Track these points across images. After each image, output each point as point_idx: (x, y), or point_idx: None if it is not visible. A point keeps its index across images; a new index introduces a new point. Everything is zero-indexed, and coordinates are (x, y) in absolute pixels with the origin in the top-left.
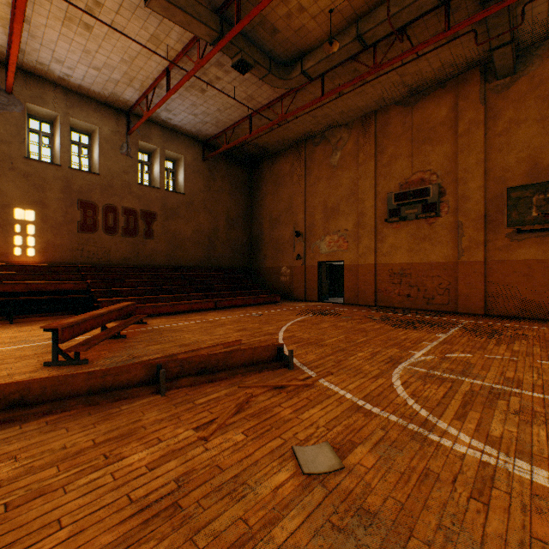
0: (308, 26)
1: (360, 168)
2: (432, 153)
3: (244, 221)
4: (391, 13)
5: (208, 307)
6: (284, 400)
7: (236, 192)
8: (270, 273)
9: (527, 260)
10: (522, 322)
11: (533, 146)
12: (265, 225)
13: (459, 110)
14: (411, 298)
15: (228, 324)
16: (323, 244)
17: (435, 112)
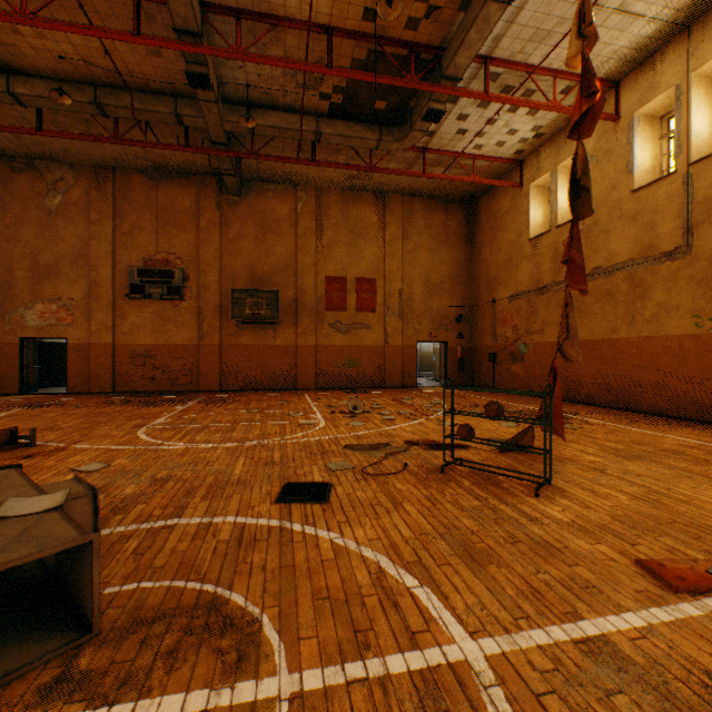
0: (25, 50)
1: (94, 227)
2: (178, 238)
3: None
4: (136, 106)
5: None
6: (43, 459)
7: None
8: None
9: (249, 345)
10: (244, 393)
11: (252, 258)
12: None
13: (201, 207)
14: (157, 380)
15: None
16: (33, 313)
17: (181, 199)
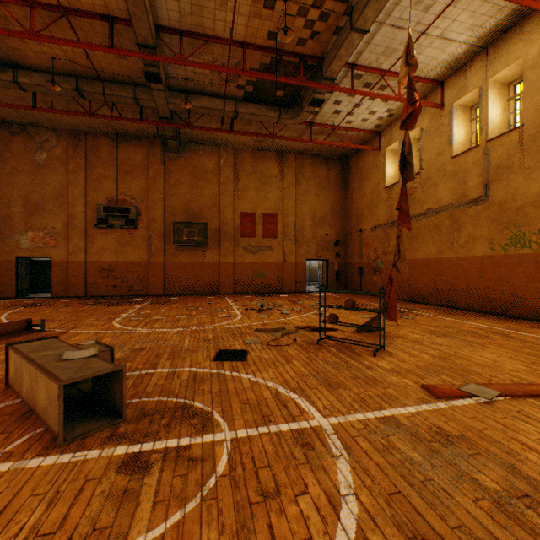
0: (28, 52)
1: (71, 176)
2: (133, 184)
3: None
4: (106, 92)
5: None
6: None
7: None
8: None
9: (185, 262)
10: (182, 297)
11: (187, 198)
12: None
13: (150, 161)
14: (117, 287)
15: None
16: (26, 238)
17: (135, 156)
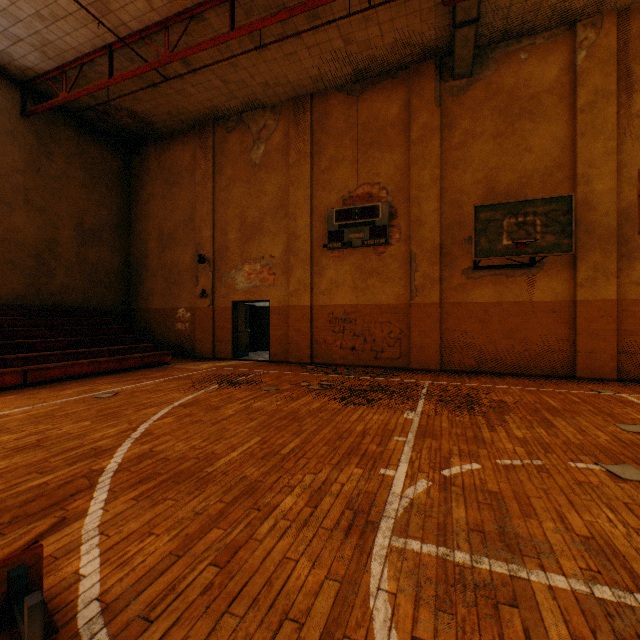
0: None
1: (292, 171)
2: (382, 162)
3: (114, 235)
4: None
5: (4, 384)
6: None
7: (98, 186)
8: (160, 317)
9: (484, 302)
10: (484, 380)
11: (489, 166)
12: (152, 243)
13: (413, 109)
14: (356, 351)
15: (9, 430)
16: (241, 275)
17: (385, 109)
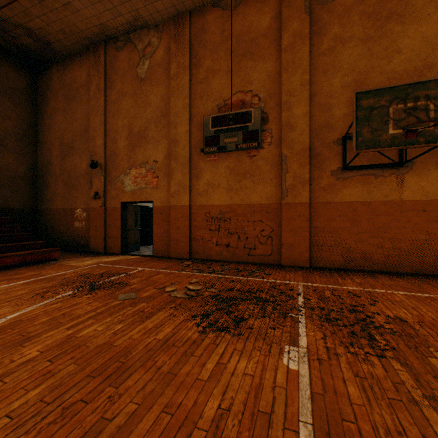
0: None
1: (173, 82)
2: (254, 70)
3: (19, 144)
4: None
5: None
6: None
7: (2, 99)
8: (61, 217)
9: (353, 202)
10: (357, 280)
11: (358, 69)
12: (54, 152)
13: (283, 18)
14: (231, 248)
15: None
16: (128, 179)
17: (257, 20)
